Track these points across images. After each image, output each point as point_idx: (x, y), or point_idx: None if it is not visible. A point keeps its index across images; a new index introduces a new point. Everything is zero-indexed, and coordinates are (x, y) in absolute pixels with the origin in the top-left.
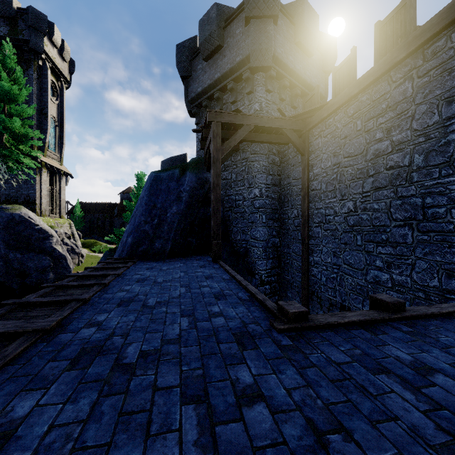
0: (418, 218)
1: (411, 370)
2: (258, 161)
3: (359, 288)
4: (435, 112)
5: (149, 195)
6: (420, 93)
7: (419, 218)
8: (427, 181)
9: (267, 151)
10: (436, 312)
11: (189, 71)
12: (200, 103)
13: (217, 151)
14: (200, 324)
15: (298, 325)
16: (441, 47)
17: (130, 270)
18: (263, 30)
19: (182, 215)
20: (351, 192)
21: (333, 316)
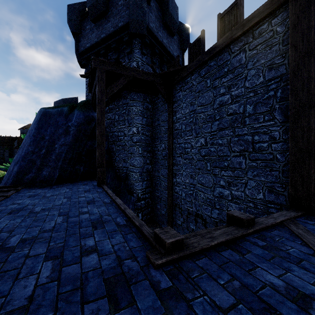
0: (249, 150)
1: (292, 304)
2: (136, 106)
3: (208, 201)
4: (261, 75)
5: (38, 128)
6: (251, 61)
7: (250, 150)
8: (255, 124)
9: (143, 99)
10: (274, 222)
11: (79, 29)
12: (89, 56)
13: (101, 93)
14: (66, 270)
15: (175, 256)
16: (264, 29)
17: (8, 199)
18: (139, 5)
19: (70, 146)
20: (203, 131)
21: (203, 237)
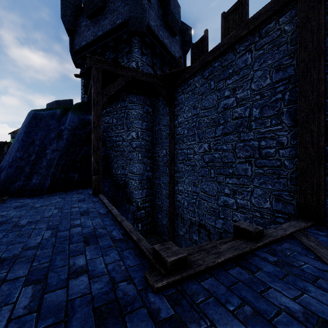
0: (255, 156)
1: None
2: (135, 109)
3: (212, 210)
4: (268, 77)
5: (27, 131)
6: (257, 62)
7: (256, 156)
8: (262, 129)
9: (142, 102)
10: (284, 234)
11: (74, 26)
12: (85, 55)
13: (97, 94)
14: (49, 297)
15: (177, 277)
16: (272, 28)
17: None
18: (139, 2)
19: (63, 151)
20: (206, 136)
21: (208, 253)
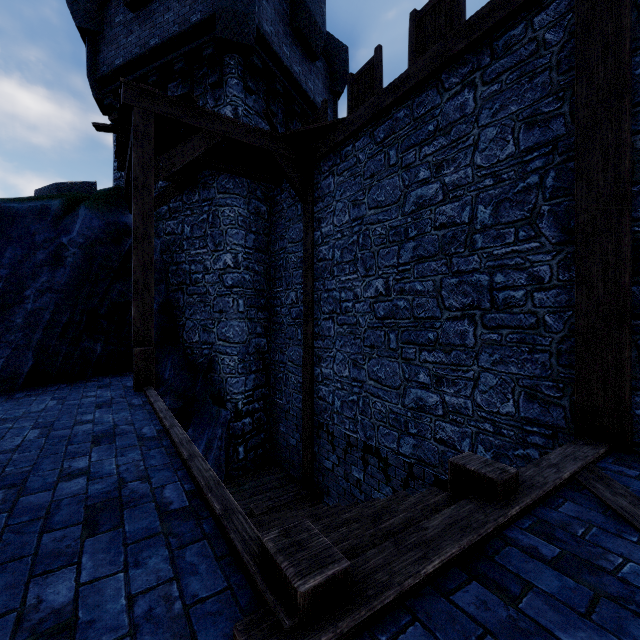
0: (483, 306)
1: None
2: (231, 205)
3: (393, 417)
4: (509, 140)
5: None
6: (487, 109)
7: (485, 306)
8: (497, 248)
9: (247, 192)
10: (559, 480)
11: (97, 22)
12: None
13: (144, 167)
14: None
15: (326, 639)
16: (518, 37)
17: None
18: None
19: (65, 294)
20: (381, 264)
21: (401, 546)
